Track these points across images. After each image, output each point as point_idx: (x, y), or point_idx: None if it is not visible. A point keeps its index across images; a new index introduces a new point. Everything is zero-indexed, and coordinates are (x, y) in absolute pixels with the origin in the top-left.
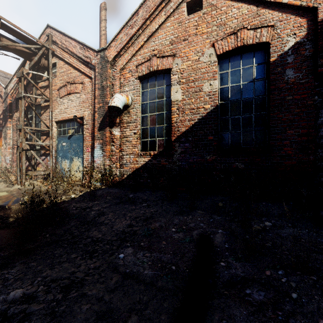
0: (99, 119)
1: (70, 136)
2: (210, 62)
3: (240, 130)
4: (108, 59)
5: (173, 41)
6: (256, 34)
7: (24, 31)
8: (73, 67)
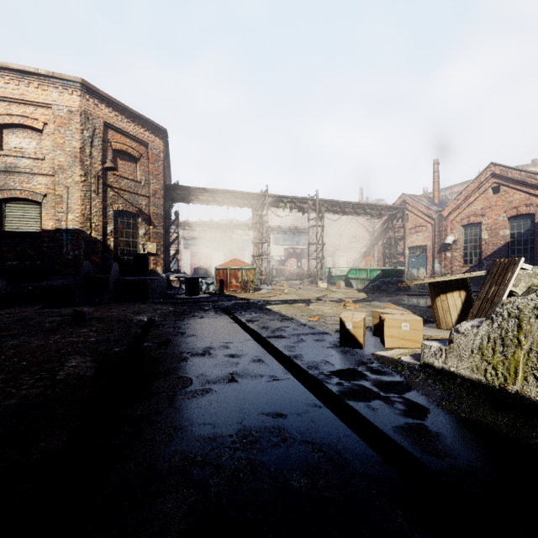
0: (438, 247)
1: (417, 255)
2: (503, 221)
3: (521, 255)
4: (443, 216)
5: (482, 208)
6: (527, 209)
7: (395, 206)
8: (420, 217)
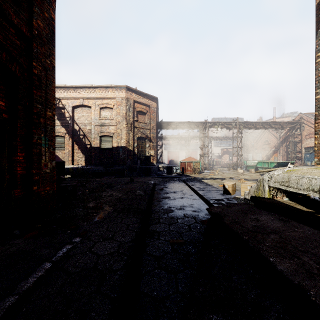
0: None
1: (311, 153)
2: None
3: None
4: None
5: None
6: None
7: (294, 121)
8: (312, 128)
